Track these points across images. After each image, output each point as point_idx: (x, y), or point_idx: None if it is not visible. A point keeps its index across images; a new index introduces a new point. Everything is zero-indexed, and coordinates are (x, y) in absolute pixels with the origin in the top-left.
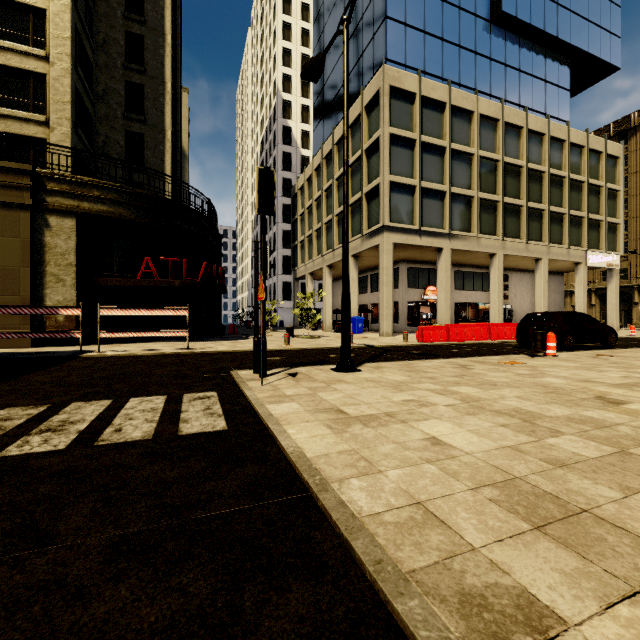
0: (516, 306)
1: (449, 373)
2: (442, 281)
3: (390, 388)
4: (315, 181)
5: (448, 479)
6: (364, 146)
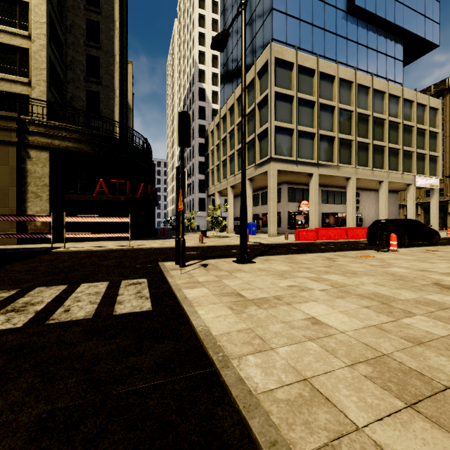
0: (365, 215)
1: (320, 264)
2: (312, 197)
3: (277, 276)
4: (222, 126)
5: (328, 356)
6: (257, 101)
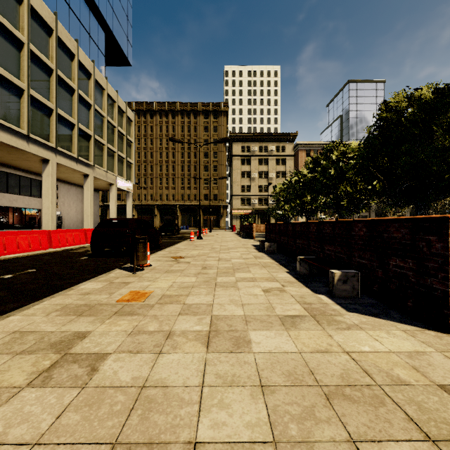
0: (65, 213)
1: None
2: None
3: None
4: None
5: None
6: None
